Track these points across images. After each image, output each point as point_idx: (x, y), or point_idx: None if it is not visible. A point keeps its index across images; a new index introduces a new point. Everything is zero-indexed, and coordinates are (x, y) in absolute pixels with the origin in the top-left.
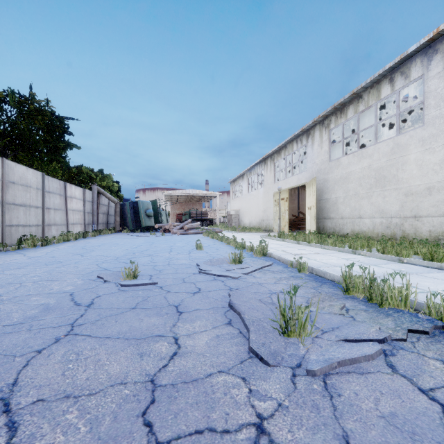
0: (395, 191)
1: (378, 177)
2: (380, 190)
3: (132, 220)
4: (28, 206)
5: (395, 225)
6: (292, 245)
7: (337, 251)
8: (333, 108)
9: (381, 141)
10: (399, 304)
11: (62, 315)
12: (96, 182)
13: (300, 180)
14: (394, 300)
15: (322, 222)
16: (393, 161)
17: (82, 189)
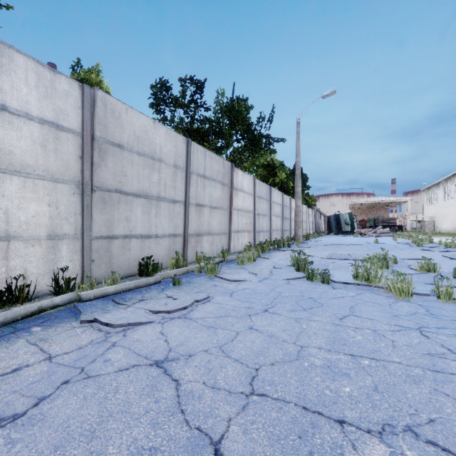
0: None
1: None
2: None
3: (335, 227)
4: (304, 221)
5: None
6: None
7: None
8: None
9: None
10: (455, 246)
11: (369, 245)
12: (309, 203)
13: None
14: (453, 245)
15: None
16: None
17: (311, 210)
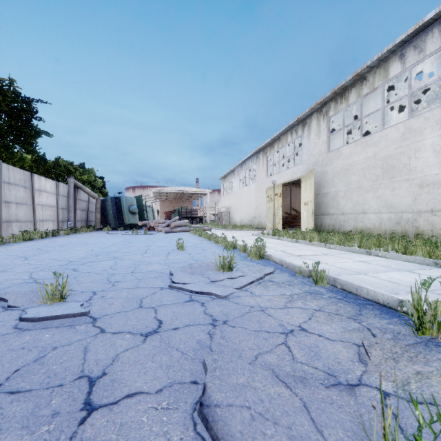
0: (406, 182)
1: (386, 167)
2: (388, 181)
3: (114, 217)
4: None
5: (407, 221)
6: (290, 244)
7: (346, 251)
8: (333, 93)
9: (390, 127)
10: None
11: None
12: (75, 176)
13: (295, 174)
14: None
15: (319, 218)
16: (403, 149)
17: (55, 182)
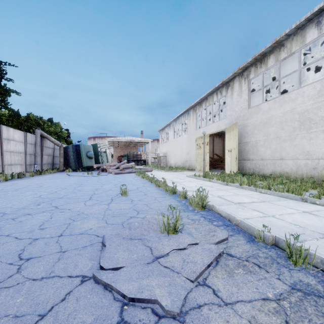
0: (323, 132)
1: (302, 120)
2: (305, 132)
3: (75, 161)
4: None
5: (323, 167)
6: (223, 187)
7: (279, 196)
8: (253, 59)
9: (306, 85)
10: None
11: None
12: (43, 128)
13: (220, 127)
14: None
15: (241, 163)
16: (320, 104)
17: (23, 133)
